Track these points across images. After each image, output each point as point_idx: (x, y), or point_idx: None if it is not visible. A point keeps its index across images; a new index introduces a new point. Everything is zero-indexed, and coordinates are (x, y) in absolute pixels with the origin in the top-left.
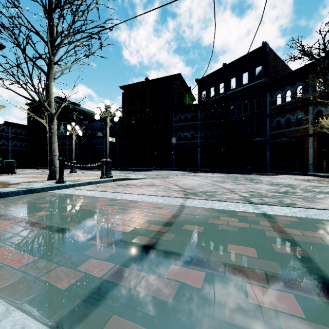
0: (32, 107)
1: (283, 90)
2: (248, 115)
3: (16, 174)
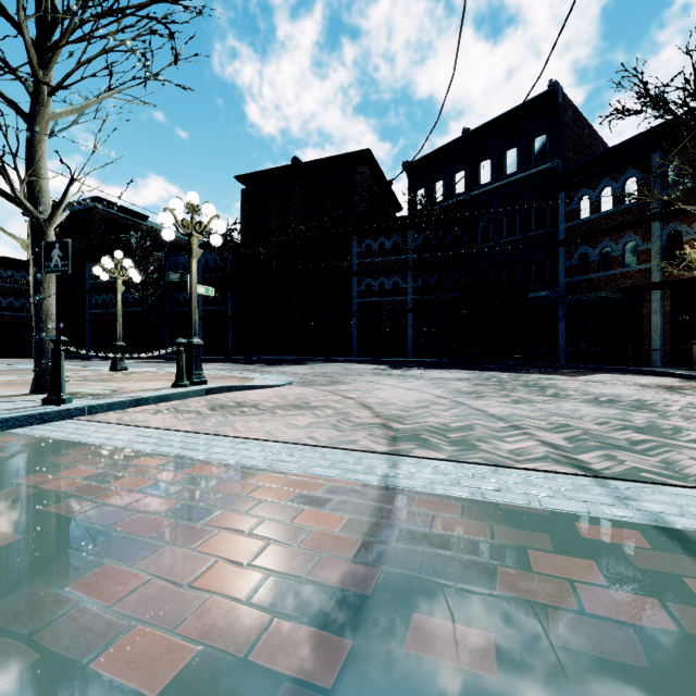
0: None
1: (595, 187)
2: (518, 241)
3: None
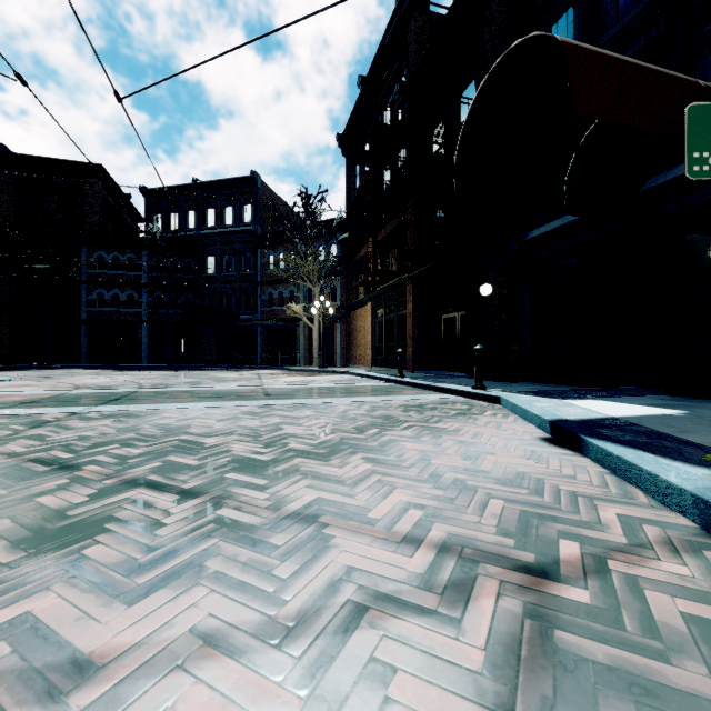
0: None
1: (276, 251)
2: (233, 277)
3: None
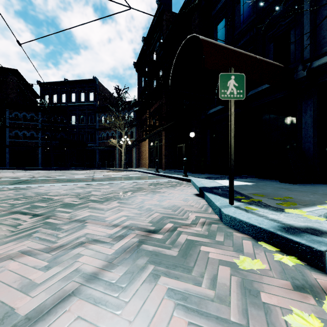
0: None
1: (105, 114)
2: (85, 126)
3: None
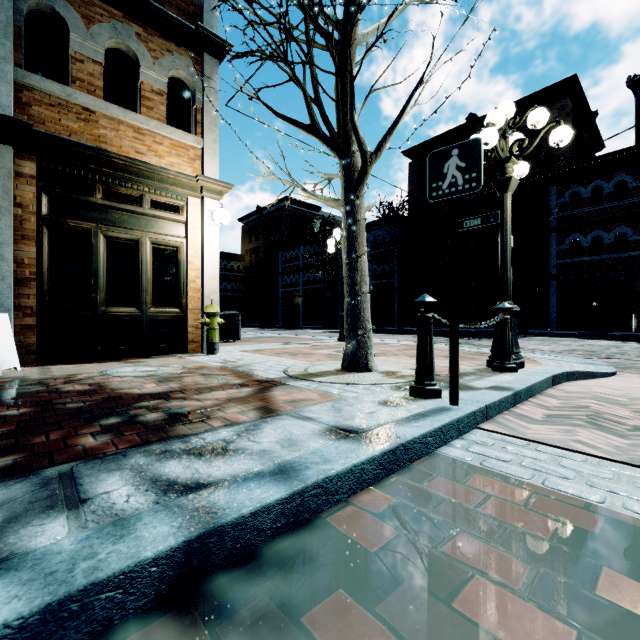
0: (247, 224)
1: None
2: None
3: (240, 341)
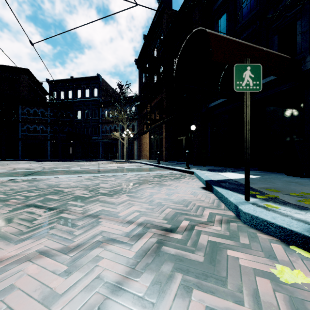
0: None
1: (108, 109)
2: (89, 120)
3: None
